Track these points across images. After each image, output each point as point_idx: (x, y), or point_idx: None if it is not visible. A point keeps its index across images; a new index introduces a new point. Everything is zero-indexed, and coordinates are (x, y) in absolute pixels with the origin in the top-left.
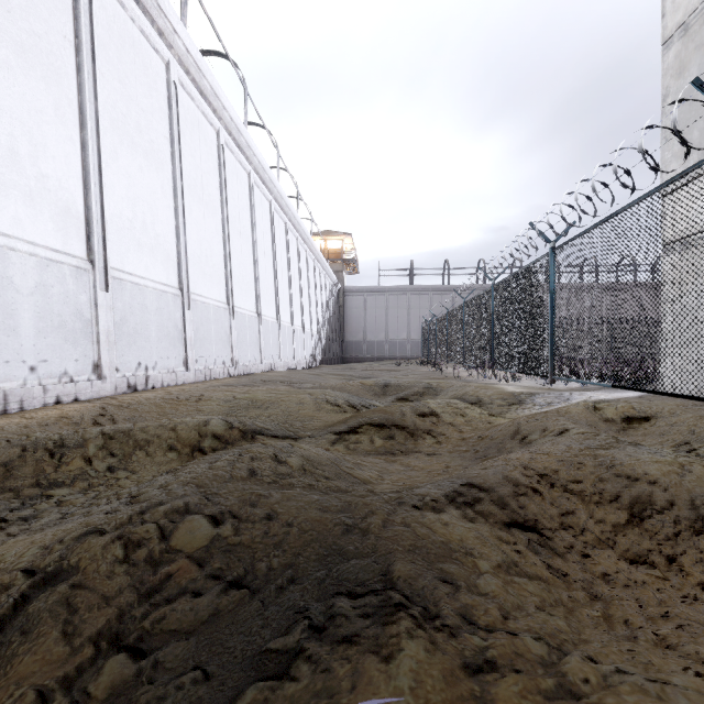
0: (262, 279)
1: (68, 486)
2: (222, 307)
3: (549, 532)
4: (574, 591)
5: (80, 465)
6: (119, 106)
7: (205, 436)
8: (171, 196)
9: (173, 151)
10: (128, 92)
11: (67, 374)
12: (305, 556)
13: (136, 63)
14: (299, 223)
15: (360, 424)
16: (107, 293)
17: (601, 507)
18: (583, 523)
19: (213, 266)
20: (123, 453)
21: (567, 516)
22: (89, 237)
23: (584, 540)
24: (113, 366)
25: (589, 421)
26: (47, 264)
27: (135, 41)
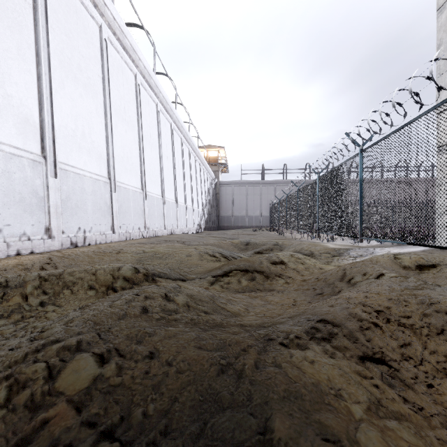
0: (165, 174)
1: (5, 318)
2: (138, 191)
3: (395, 364)
4: (437, 429)
5: (18, 301)
6: (65, 52)
7: (117, 278)
8: (102, 115)
9: (104, 85)
10: (72, 43)
11: (25, 234)
12: (181, 401)
13: (78, 24)
14: (190, 139)
15: (230, 269)
16: (55, 179)
17: (431, 339)
18: (420, 354)
19: (132, 164)
20: (54, 292)
21: (405, 347)
22: (43, 140)
23: (424, 370)
24: (60, 230)
25: (393, 268)
26: (11, 157)
27: (77, 9)
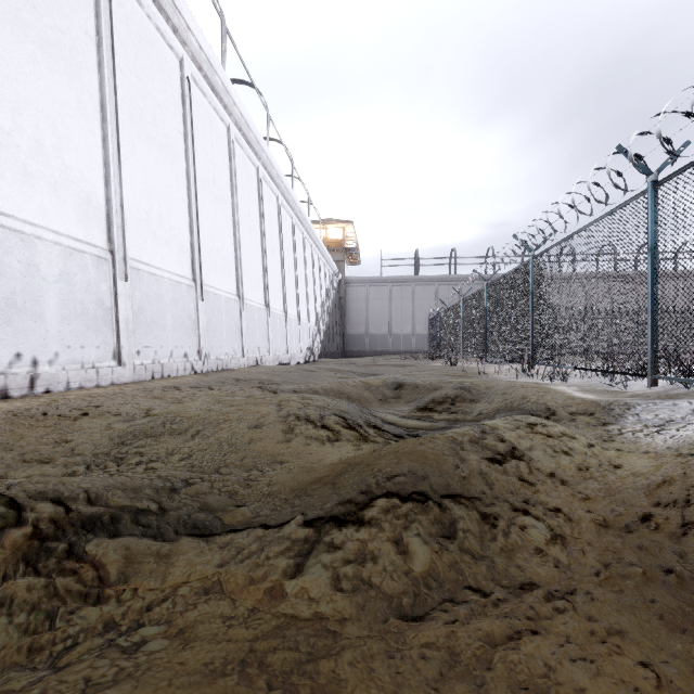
0: (246, 257)
1: None
2: (185, 283)
3: None
4: None
5: None
6: None
7: None
8: (96, 118)
9: (100, 56)
10: None
11: None
12: None
13: None
14: (294, 200)
15: (368, 493)
16: None
17: None
18: None
19: (172, 229)
20: None
21: None
22: None
23: None
24: None
25: None
26: None
27: None
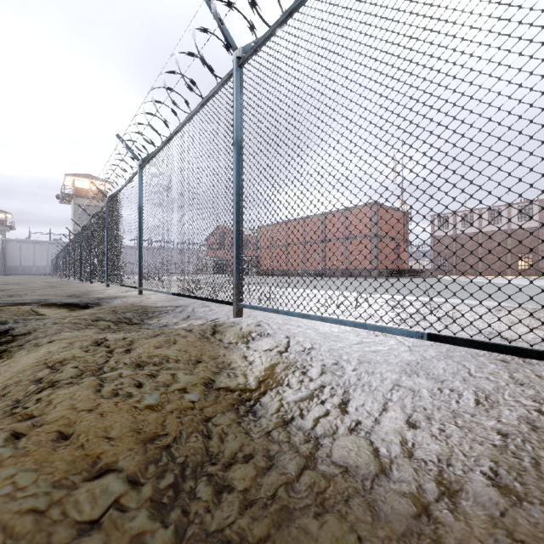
0: None
1: None
2: None
3: None
4: None
5: None
6: None
7: None
8: None
9: None
10: None
11: None
12: None
13: None
14: None
15: None
16: None
17: None
18: None
19: None
20: None
21: None
22: None
23: None
24: None
25: None
26: None
27: None
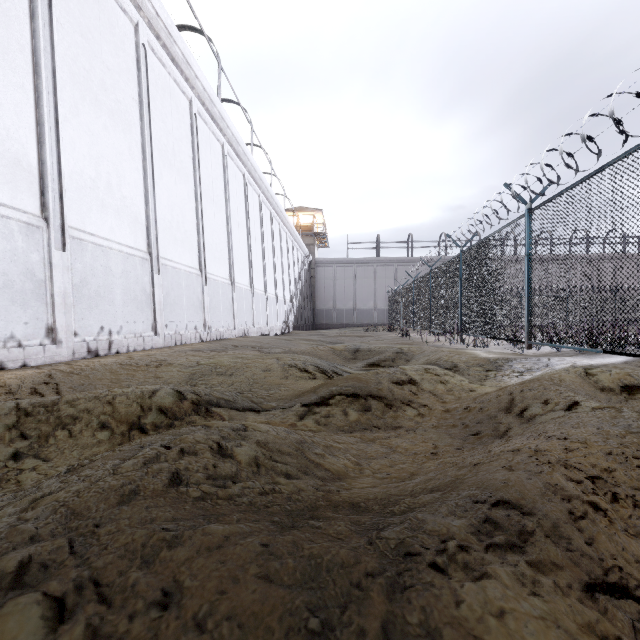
0: (235, 248)
1: None
2: (194, 273)
3: None
4: None
5: None
6: (81, 60)
7: (148, 410)
8: (139, 159)
9: (142, 113)
10: (91, 48)
11: (14, 338)
12: None
13: (101, 19)
14: (272, 197)
15: (331, 394)
16: (63, 252)
17: None
18: None
19: (185, 232)
20: (39, 435)
21: None
22: (43, 192)
23: None
24: (71, 330)
25: (586, 391)
26: None
27: None
